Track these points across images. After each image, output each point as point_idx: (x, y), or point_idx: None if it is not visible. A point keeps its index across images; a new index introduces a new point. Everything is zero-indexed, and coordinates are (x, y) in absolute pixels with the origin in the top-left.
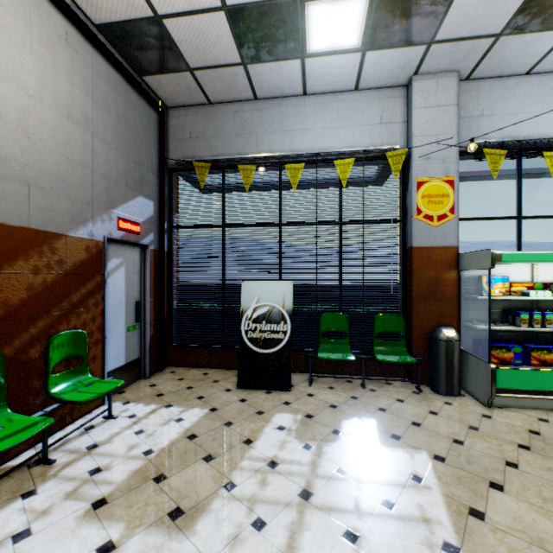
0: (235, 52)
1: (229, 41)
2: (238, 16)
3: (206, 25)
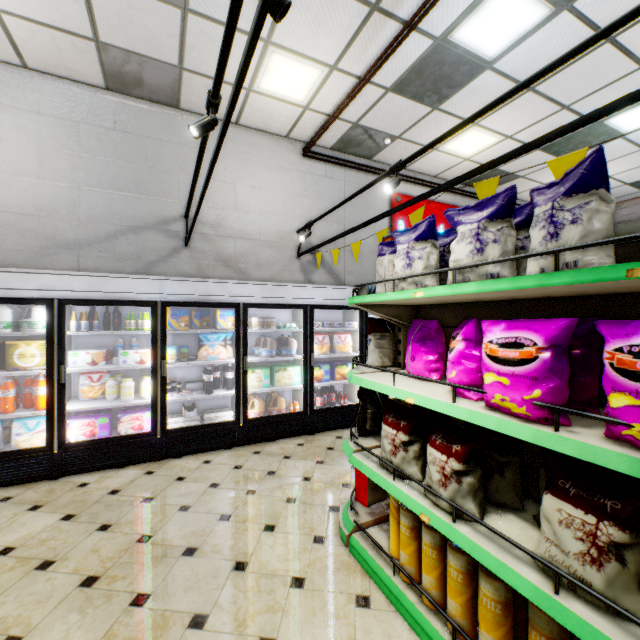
0: (635, 190)
1: (630, 189)
2: (636, 183)
3: (613, 190)
